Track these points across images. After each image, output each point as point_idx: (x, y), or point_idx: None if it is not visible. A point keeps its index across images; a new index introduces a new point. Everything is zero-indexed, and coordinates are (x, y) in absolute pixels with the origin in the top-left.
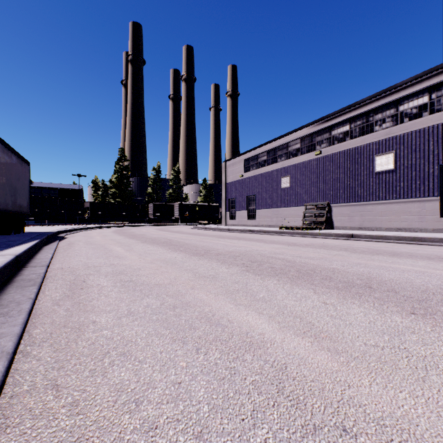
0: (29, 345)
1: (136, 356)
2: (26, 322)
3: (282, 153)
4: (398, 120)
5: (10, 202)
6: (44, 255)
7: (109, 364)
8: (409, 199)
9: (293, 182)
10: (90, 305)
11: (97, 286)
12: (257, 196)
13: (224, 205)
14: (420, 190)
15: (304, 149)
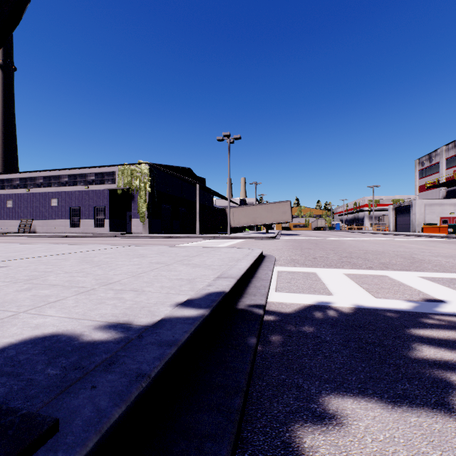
0: None
1: None
2: None
3: (9, 184)
4: (60, 184)
5: None
6: None
7: None
8: (62, 220)
9: (15, 204)
10: None
11: None
12: None
13: None
14: (65, 216)
15: (22, 186)
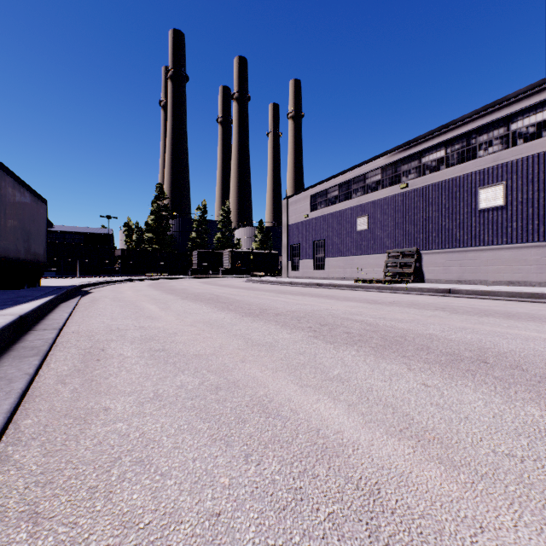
0: (12, 443)
1: (158, 466)
2: (15, 409)
3: (358, 187)
4: (509, 142)
5: (23, 249)
6: (59, 315)
7: (118, 478)
8: (524, 244)
9: (372, 223)
10: (105, 384)
11: (118, 357)
12: (326, 241)
13: (285, 253)
14: (539, 231)
15: (387, 182)
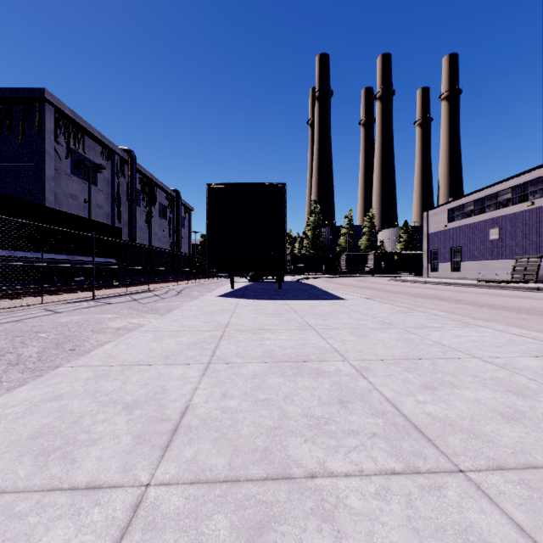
0: None
1: None
2: None
3: (491, 203)
4: None
5: None
6: None
7: None
8: None
9: (503, 234)
10: None
11: None
12: (462, 247)
13: (425, 257)
14: None
15: (516, 200)
